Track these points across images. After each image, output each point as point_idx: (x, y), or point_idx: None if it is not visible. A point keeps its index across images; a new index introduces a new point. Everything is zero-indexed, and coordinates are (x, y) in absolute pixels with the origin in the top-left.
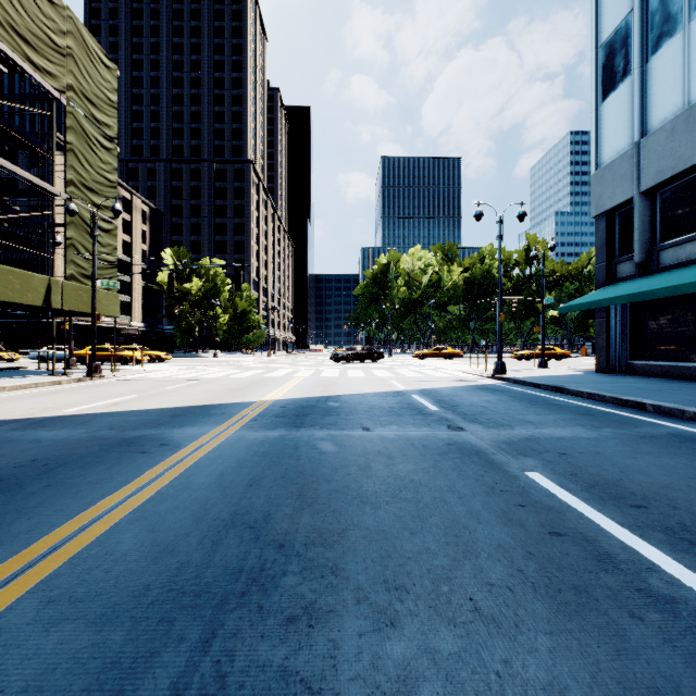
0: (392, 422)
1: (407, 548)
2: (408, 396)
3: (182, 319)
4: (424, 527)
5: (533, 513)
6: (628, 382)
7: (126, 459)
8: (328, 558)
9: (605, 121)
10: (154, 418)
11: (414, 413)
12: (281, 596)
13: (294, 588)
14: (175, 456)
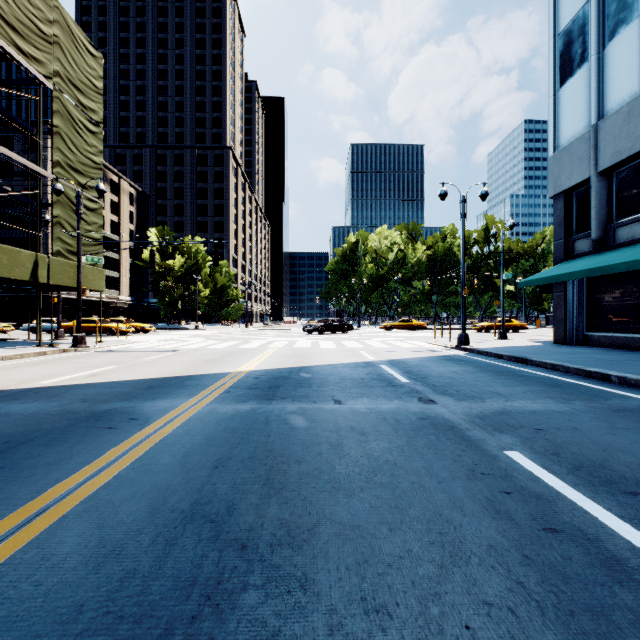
0: (363, 394)
1: (386, 550)
2: (377, 367)
3: (165, 293)
4: (404, 522)
5: (521, 503)
6: (587, 353)
7: (91, 436)
8: (297, 564)
9: (562, 105)
10: (129, 389)
11: (385, 385)
12: (238, 623)
13: (254, 610)
14: (142, 432)
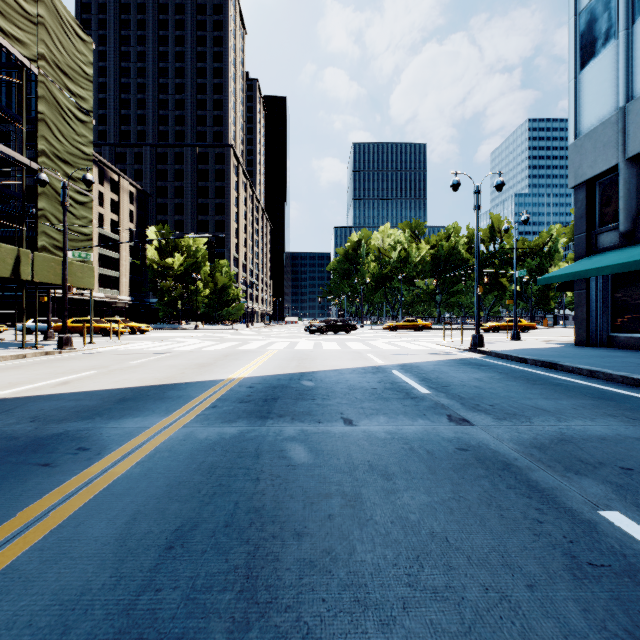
0: (378, 410)
1: None
2: (389, 373)
3: (164, 292)
4: None
5: None
6: (619, 356)
7: (12, 479)
8: None
9: (584, 89)
10: (96, 403)
11: (402, 397)
12: None
13: None
14: (85, 472)
